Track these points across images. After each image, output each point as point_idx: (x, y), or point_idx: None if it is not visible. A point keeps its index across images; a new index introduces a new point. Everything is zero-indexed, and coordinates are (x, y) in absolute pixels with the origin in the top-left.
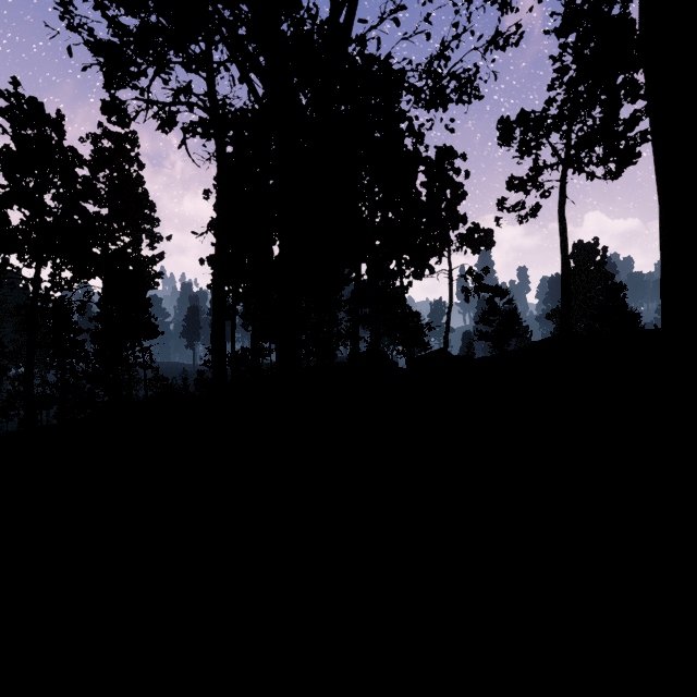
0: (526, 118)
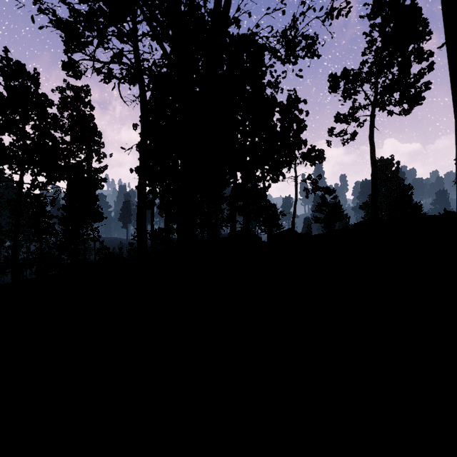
0: (347, 74)
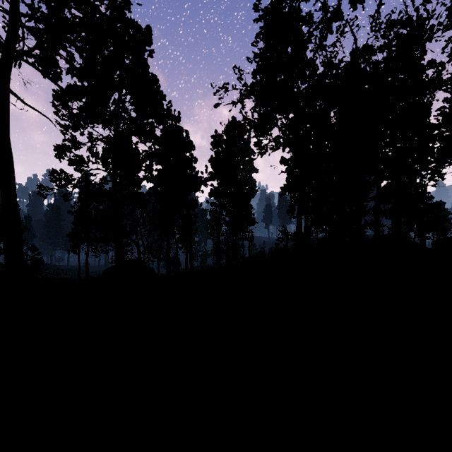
0: None
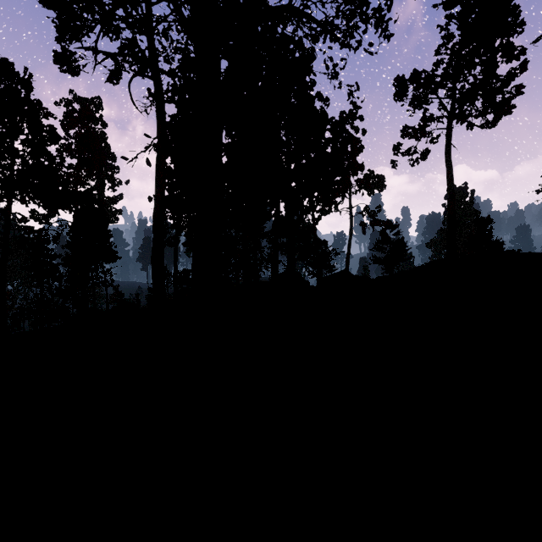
0: (418, 76)
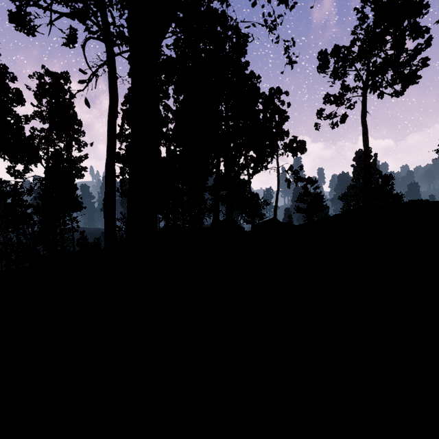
0: (338, 51)
